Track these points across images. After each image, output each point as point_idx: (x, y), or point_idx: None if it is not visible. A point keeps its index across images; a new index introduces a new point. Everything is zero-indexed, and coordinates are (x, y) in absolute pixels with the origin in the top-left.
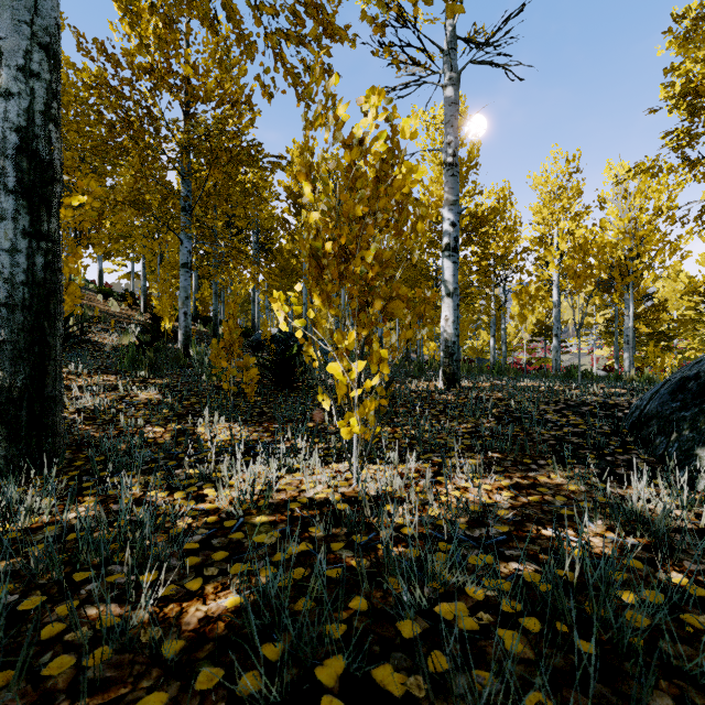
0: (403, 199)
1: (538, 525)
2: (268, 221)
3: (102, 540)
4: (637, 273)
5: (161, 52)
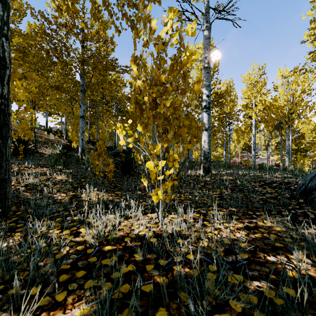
0: (186, 74)
1: (264, 253)
2: (121, 98)
3: (13, 264)
4: (293, 120)
5: (68, 13)
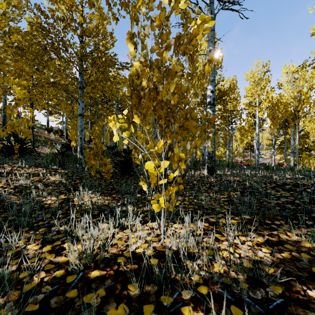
0: (194, 55)
1: (301, 285)
2: (122, 97)
3: None
4: (300, 118)
5: (63, 2)
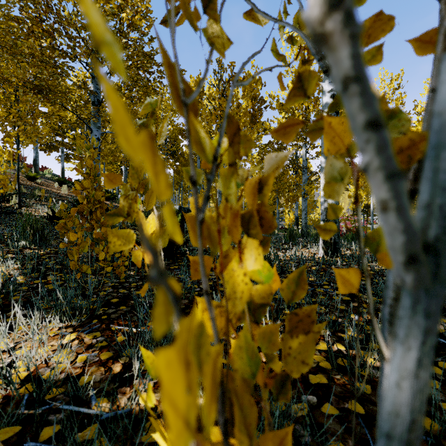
0: None
1: None
2: (172, 131)
3: None
4: None
5: None
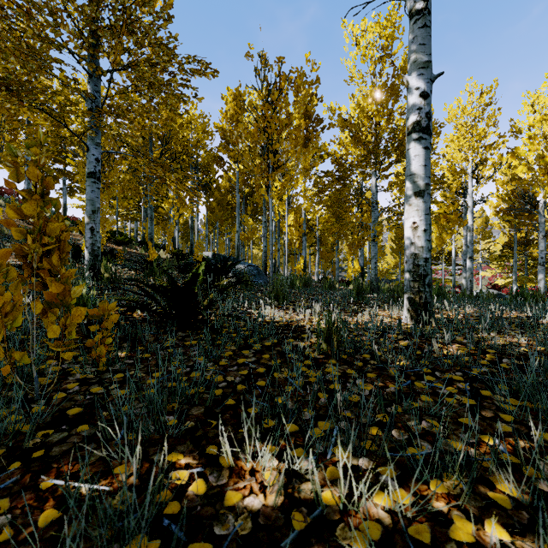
0: None
1: None
2: (204, 157)
3: None
4: None
5: None
